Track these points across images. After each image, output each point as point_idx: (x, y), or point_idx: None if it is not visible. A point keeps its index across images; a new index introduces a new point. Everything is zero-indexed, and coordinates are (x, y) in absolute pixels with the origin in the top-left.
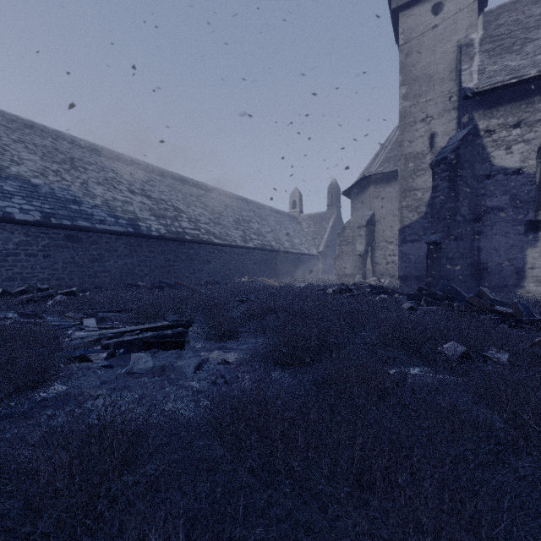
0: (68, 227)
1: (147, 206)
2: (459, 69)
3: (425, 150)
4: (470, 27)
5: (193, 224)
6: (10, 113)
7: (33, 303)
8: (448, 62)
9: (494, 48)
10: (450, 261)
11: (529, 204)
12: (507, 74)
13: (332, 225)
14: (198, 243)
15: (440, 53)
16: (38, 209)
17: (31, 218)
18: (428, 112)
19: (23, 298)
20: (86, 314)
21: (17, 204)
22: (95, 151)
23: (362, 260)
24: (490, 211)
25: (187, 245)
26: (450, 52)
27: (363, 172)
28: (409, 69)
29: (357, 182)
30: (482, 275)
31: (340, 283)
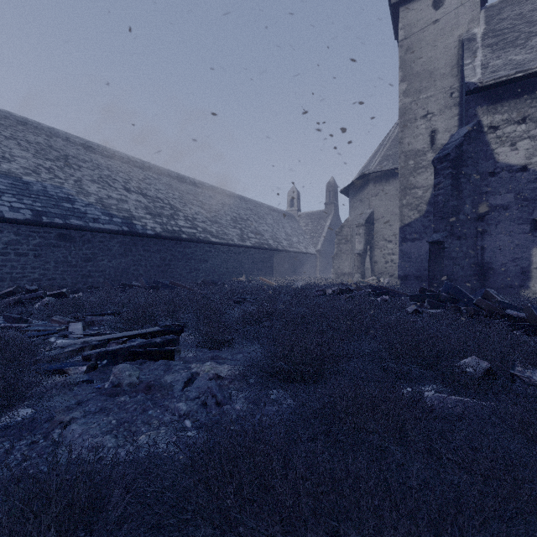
0: (60, 226)
1: (143, 204)
2: (461, 65)
3: (426, 147)
4: (472, 21)
5: (189, 222)
6: (3, 110)
7: (20, 305)
8: (449, 58)
9: (497, 42)
10: (453, 261)
11: (535, 202)
12: (512, 69)
13: (330, 223)
14: (194, 242)
15: (441, 48)
16: (29, 207)
17: (21, 216)
18: (429, 108)
19: (10, 300)
20: (74, 318)
21: (7, 202)
22: (91, 149)
23: (360, 259)
24: (494, 210)
25: (183, 244)
26: (451, 47)
27: (361, 170)
28: (409, 65)
29: (356, 180)
30: (485, 276)
31: (339, 283)
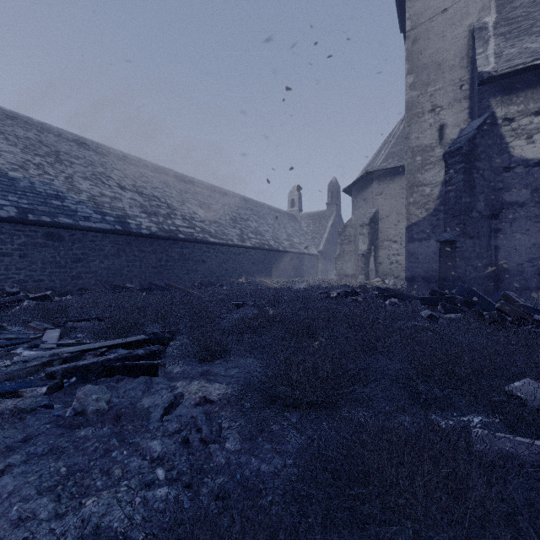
0: (47, 224)
1: (138, 203)
2: (471, 56)
3: (434, 142)
4: (483, 10)
5: (187, 222)
6: None
7: None
8: (459, 49)
9: (510, 31)
10: (465, 261)
11: None
12: (528, 57)
13: (332, 224)
14: (192, 242)
15: (450, 39)
16: (14, 204)
17: (5, 214)
18: (438, 101)
19: None
20: (54, 324)
21: None
22: (84, 145)
23: (364, 260)
24: (509, 207)
25: (180, 244)
26: (461, 38)
27: (365, 169)
28: (416, 57)
29: (360, 178)
30: (500, 277)
31: (342, 285)
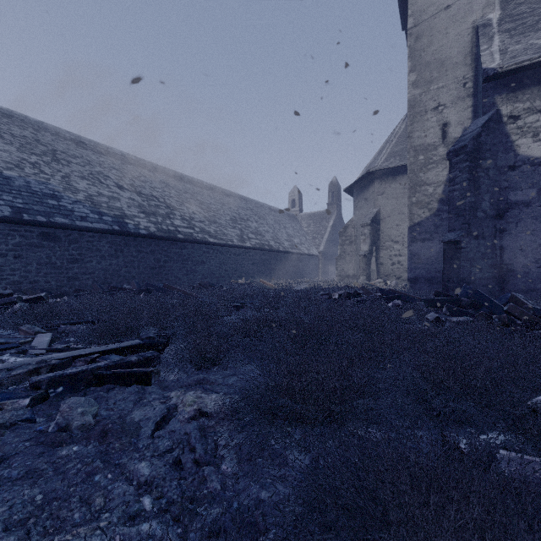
0: (42, 224)
1: (136, 203)
2: (474, 53)
3: (437, 141)
4: (487, 6)
5: (186, 222)
6: None
7: None
8: (462, 46)
9: (515, 27)
10: (470, 262)
11: None
12: (534, 53)
13: (333, 224)
14: (191, 243)
15: (454, 36)
16: (8, 203)
17: None
18: (441, 99)
19: None
20: (47, 327)
21: None
22: (82, 144)
23: (366, 261)
24: (515, 206)
25: (179, 244)
26: (464, 35)
27: (366, 168)
28: (419, 54)
29: (361, 178)
30: (505, 278)
31: (344, 286)
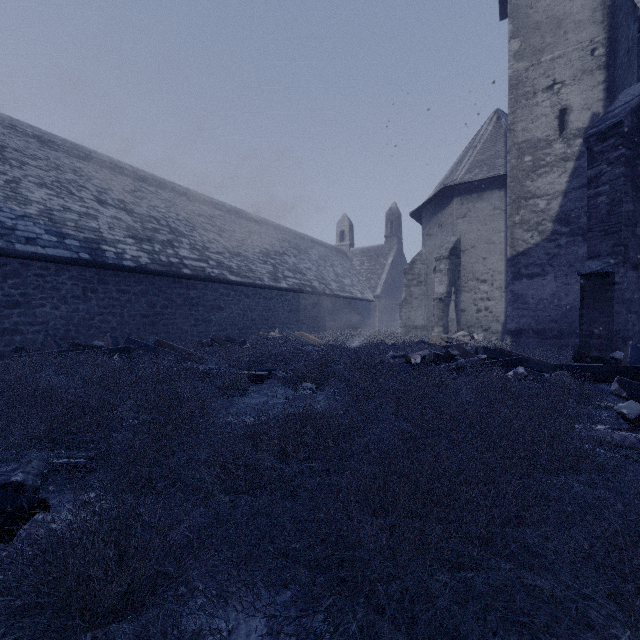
0: None
1: (123, 223)
2: (608, 5)
3: (551, 134)
4: None
5: (197, 253)
6: None
7: None
8: None
9: None
10: (627, 306)
11: None
12: None
13: (392, 261)
14: (203, 281)
15: None
16: None
17: None
18: (557, 75)
19: None
20: None
21: None
22: (51, 144)
23: (443, 306)
24: None
25: (185, 283)
26: None
27: (440, 185)
28: (524, 12)
29: (434, 196)
30: None
31: (418, 341)
